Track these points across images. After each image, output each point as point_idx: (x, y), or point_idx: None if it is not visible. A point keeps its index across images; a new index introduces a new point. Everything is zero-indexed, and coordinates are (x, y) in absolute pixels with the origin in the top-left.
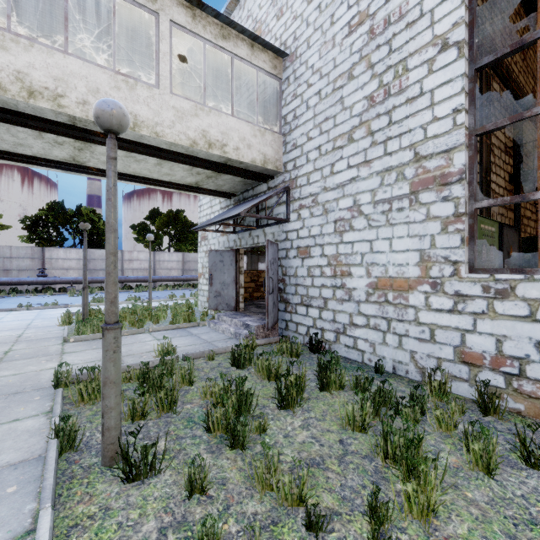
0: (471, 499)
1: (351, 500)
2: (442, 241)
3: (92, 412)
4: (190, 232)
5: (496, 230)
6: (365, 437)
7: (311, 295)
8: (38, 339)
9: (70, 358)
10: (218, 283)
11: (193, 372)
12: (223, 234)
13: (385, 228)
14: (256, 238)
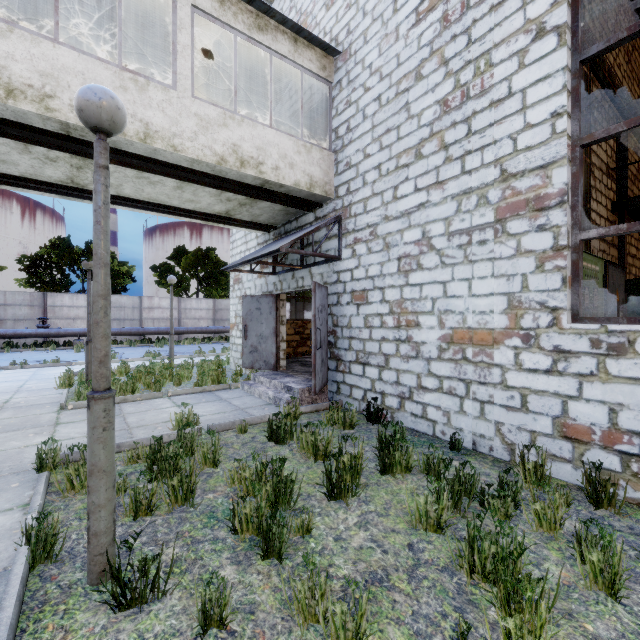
0: (593, 635)
1: (427, 637)
2: (537, 282)
3: (84, 504)
4: (222, 274)
5: (600, 270)
6: (442, 540)
7: (369, 351)
8: (29, 406)
9: (65, 430)
10: (255, 336)
11: (218, 450)
12: (260, 275)
13: (462, 266)
14: (300, 280)
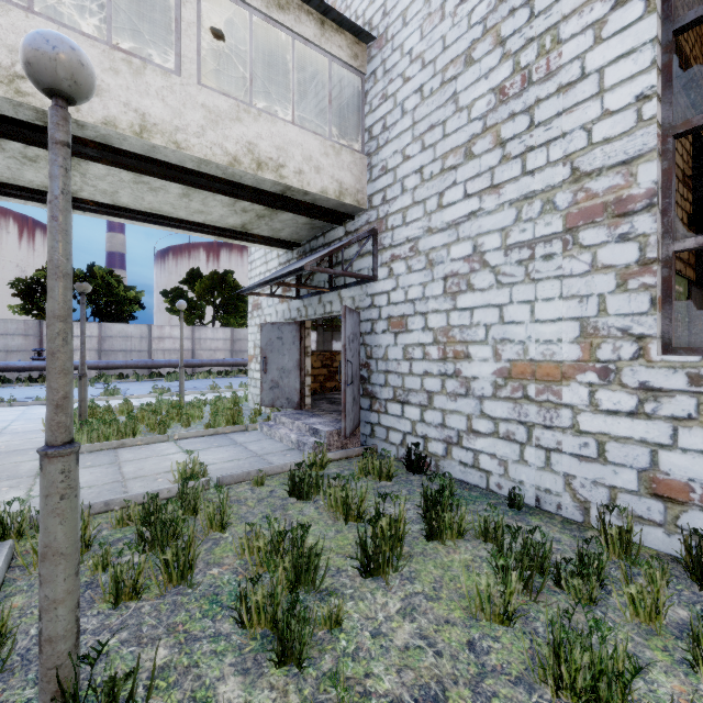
0: None
1: None
2: (618, 304)
3: None
4: (241, 301)
5: (684, 291)
6: (512, 635)
7: (409, 387)
8: (9, 451)
9: None
10: (276, 370)
11: (227, 510)
12: (282, 300)
13: (523, 286)
14: (328, 305)
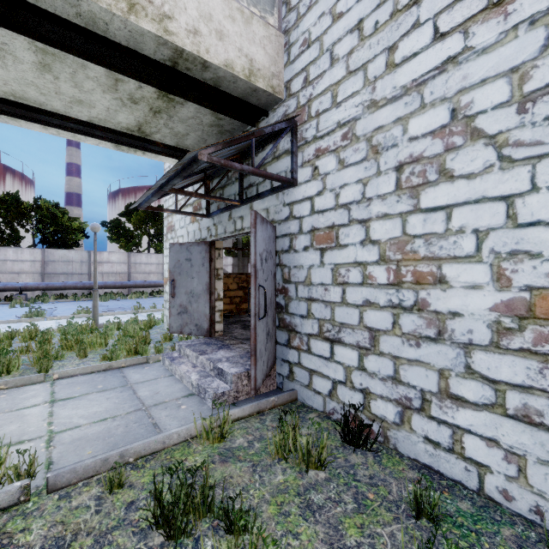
0: None
1: None
2: None
3: None
4: None
5: None
6: None
7: (341, 321)
8: None
9: None
10: (184, 294)
11: None
12: (193, 220)
13: None
14: (238, 221)
